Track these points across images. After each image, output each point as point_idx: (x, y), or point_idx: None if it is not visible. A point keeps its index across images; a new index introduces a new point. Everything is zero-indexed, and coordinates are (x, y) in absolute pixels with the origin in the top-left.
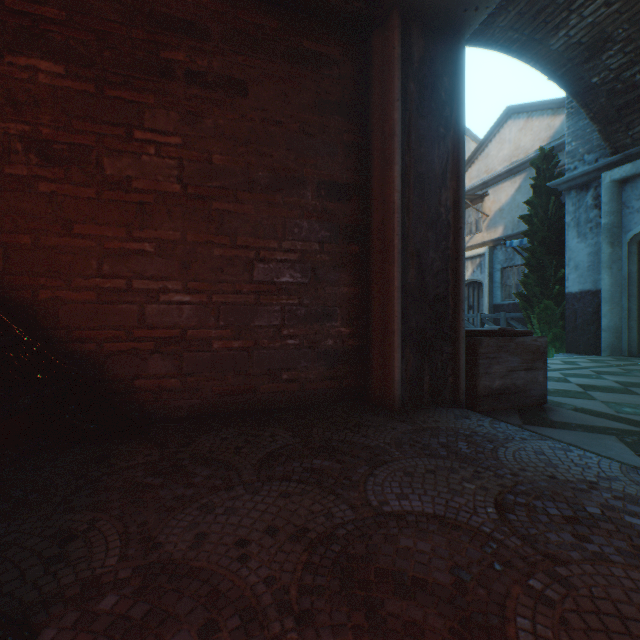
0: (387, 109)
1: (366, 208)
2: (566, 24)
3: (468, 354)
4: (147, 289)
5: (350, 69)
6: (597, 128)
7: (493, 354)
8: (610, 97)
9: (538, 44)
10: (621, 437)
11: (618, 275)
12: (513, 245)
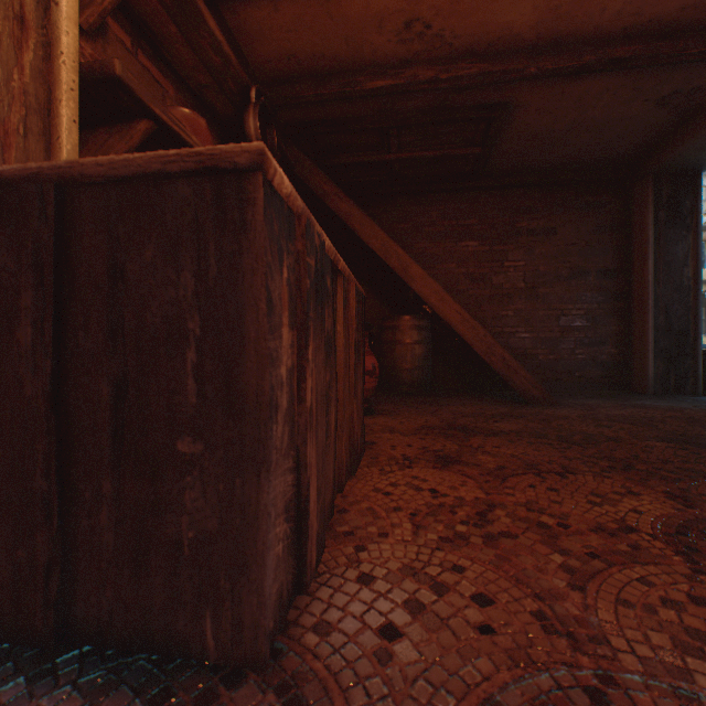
0: (643, 228)
1: (627, 281)
2: None
3: (705, 365)
4: (509, 332)
5: (616, 204)
6: None
7: None
8: None
9: None
10: None
11: None
12: None
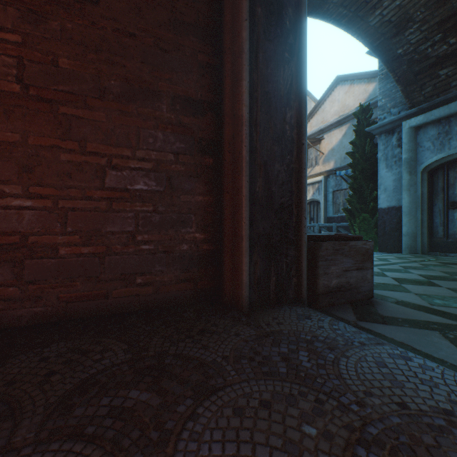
0: (237, 30)
1: (220, 124)
2: (381, 5)
3: (309, 257)
4: None
5: None
6: (400, 88)
7: (331, 256)
8: (410, 65)
9: (361, 20)
10: (444, 332)
11: (414, 195)
12: (341, 174)
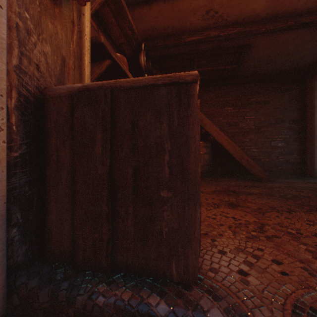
0: (312, 100)
1: (304, 125)
2: None
3: None
4: (247, 148)
5: (298, 89)
6: None
7: None
8: None
9: None
10: None
11: None
12: None
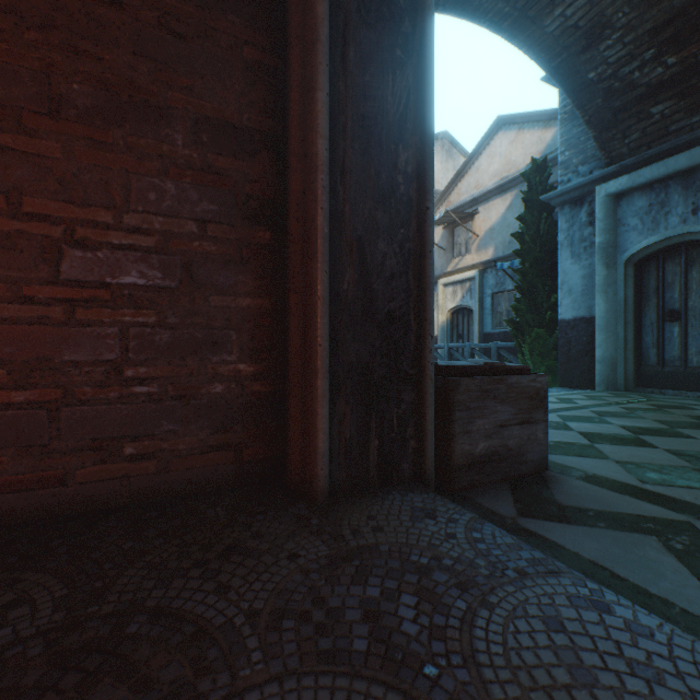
0: (309, 3)
1: (284, 172)
2: None
3: (439, 403)
4: None
5: None
6: (593, 134)
7: (476, 402)
8: (607, 97)
9: (532, 24)
10: (665, 539)
11: (614, 300)
12: (504, 267)
